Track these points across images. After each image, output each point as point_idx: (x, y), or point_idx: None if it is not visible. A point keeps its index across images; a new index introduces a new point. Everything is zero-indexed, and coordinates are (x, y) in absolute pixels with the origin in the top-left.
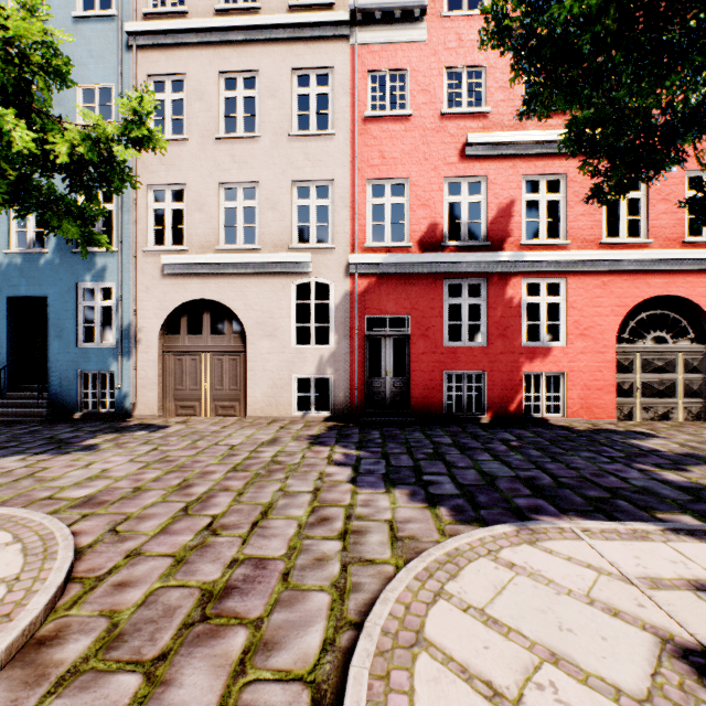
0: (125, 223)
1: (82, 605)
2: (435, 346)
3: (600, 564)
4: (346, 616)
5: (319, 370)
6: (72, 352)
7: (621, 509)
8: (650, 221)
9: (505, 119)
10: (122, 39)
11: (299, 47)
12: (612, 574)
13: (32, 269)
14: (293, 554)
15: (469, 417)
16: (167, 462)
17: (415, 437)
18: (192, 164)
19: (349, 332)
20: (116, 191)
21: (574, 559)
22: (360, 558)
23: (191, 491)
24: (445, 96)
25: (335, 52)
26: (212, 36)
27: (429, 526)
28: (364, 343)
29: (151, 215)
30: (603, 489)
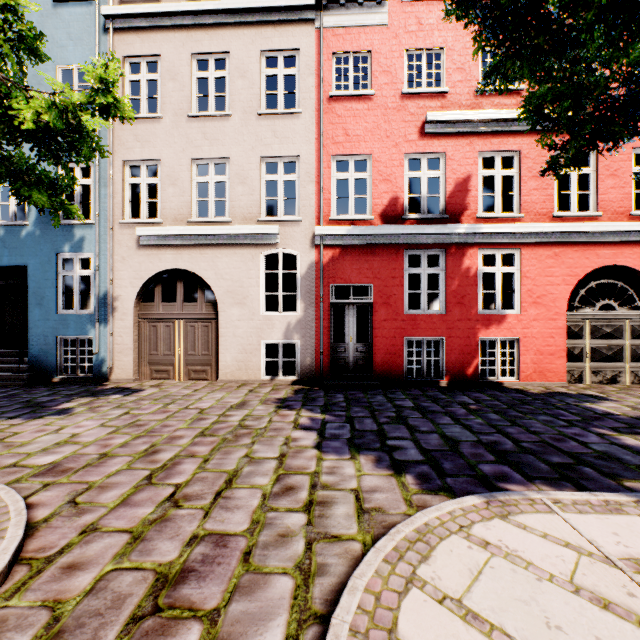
0: (102, 197)
1: (24, 593)
2: (396, 314)
3: (578, 542)
4: (311, 606)
5: (286, 336)
6: (52, 319)
7: (587, 476)
8: (599, 195)
9: (463, 99)
10: (100, 22)
11: (267, 31)
12: (593, 554)
13: (14, 240)
14: (256, 529)
15: (428, 381)
16: (136, 427)
17: (378, 400)
18: (166, 141)
19: (314, 300)
20: (85, 160)
21: (550, 537)
22: (325, 534)
23: (157, 457)
24: (405, 77)
25: (302, 35)
26: (185, 20)
27: (396, 496)
28: (329, 311)
29: (127, 189)
30: (566, 454)
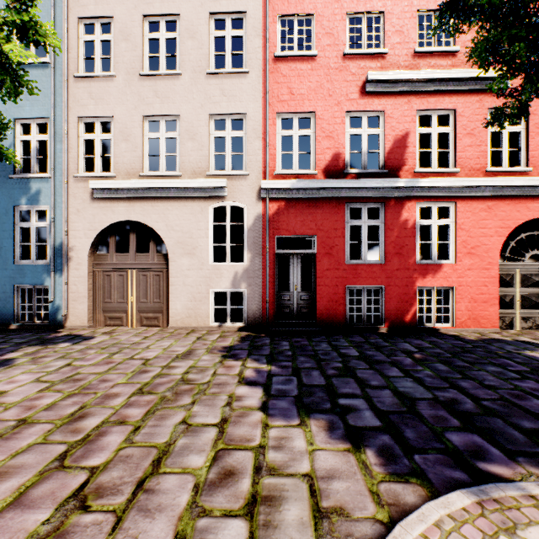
0: (57, 151)
1: None
2: (338, 264)
3: None
4: None
5: (234, 284)
6: (9, 268)
7: None
8: (529, 151)
9: (401, 60)
10: None
11: None
12: None
13: None
14: None
15: (368, 327)
16: (72, 382)
17: (322, 348)
18: (119, 99)
19: (260, 251)
20: (10, 96)
21: None
22: None
23: (81, 425)
24: (347, 39)
25: None
26: None
27: (359, 486)
28: (274, 261)
29: (82, 145)
30: (536, 417)
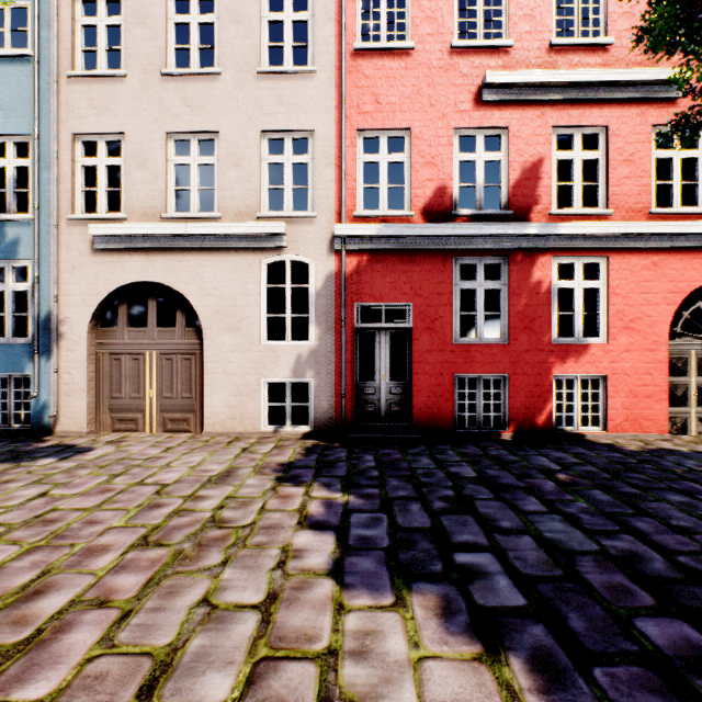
0: (43, 183)
1: None
2: (443, 343)
3: None
4: None
5: (295, 372)
6: None
7: None
8: None
9: (531, 56)
10: None
11: None
12: None
13: None
14: None
15: (486, 432)
16: (41, 525)
17: (423, 466)
18: (132, 108)
19: (334, 324)
20: None
21: None
22: None
23: (34, 609)
24: (455, 26)
25: None
26: None
27: None
28: (353, 338)
29: (79, 173)
30: None
